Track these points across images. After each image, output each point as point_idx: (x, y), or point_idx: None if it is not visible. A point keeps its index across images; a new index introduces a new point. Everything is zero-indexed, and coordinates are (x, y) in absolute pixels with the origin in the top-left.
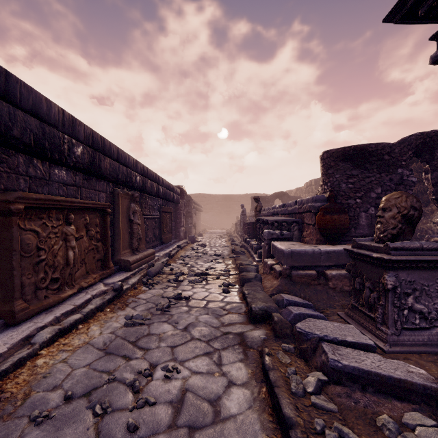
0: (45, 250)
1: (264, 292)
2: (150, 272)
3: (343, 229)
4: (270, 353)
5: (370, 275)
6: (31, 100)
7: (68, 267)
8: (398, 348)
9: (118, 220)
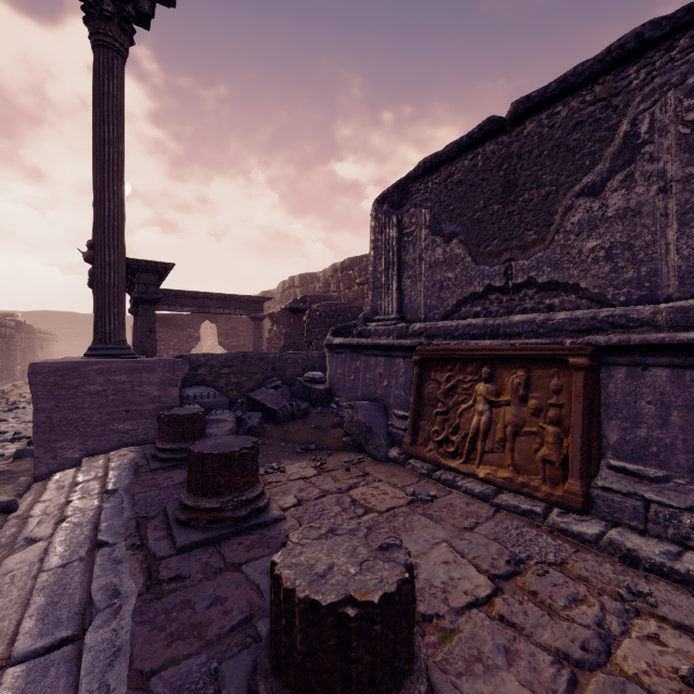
0: None
1: None
2: None
3: None
4: None
5: None
6: None
7: None
8: None
9: None
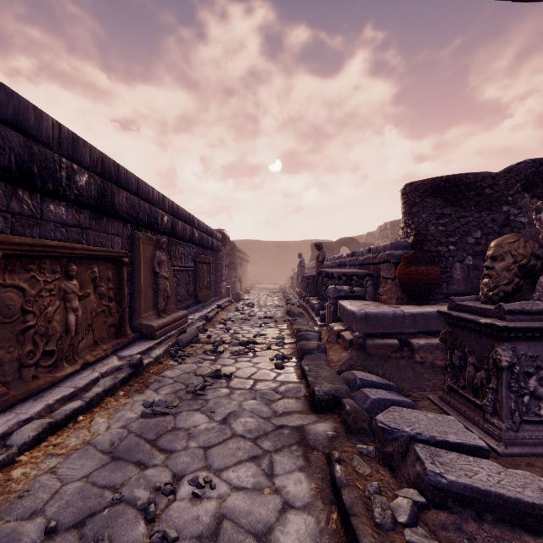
0: (34, 314)
1: (330, 368)
2: (180, 340)
3: (433, 285)
4: (342, 459)
5: (475, 347)
6: (12, 108)
7: (68, 336)
8: (517, 448)
9: (139, 272)
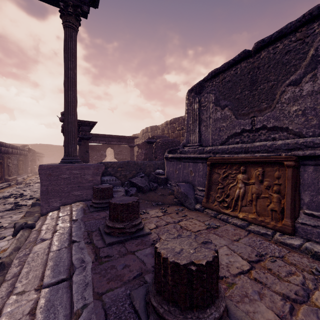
0: None
1: None
2: (17, 182)
3: None
4: None
5: None
6: None
7: None
8: None
9: (4, 165)
